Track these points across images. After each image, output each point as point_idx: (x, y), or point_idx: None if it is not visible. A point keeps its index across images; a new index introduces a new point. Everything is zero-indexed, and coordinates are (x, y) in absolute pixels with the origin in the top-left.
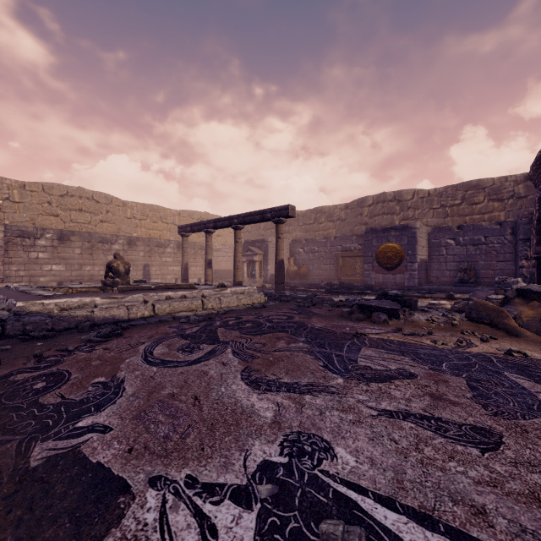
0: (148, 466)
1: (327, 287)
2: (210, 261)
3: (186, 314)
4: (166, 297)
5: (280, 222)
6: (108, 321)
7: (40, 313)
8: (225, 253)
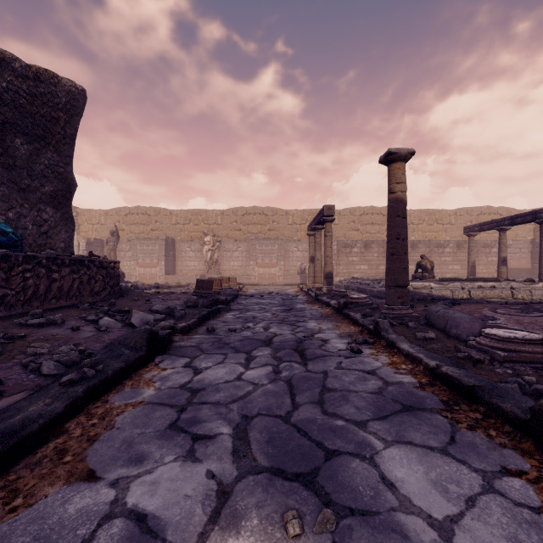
0: (538, 331)
1: None
2: (505, 259)
3: (497, 300)
4: (478, 287)
5: None
6: (440, 298)
7: None
8: (516, 249)
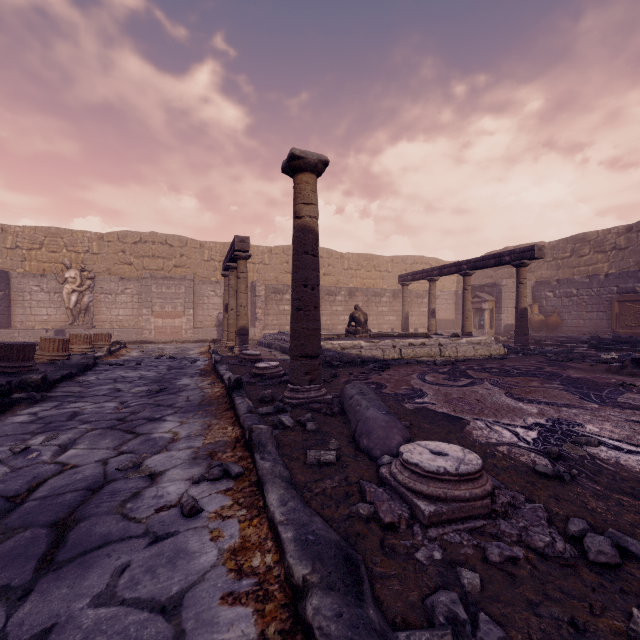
0: (469, 415)
1: (592, 342)
2: (434, 310)
3: (427, 360)
4: (409, 344)
5: (521, 265)
6: (370, 360)
7: (331, 350)
8: (443, 300)
